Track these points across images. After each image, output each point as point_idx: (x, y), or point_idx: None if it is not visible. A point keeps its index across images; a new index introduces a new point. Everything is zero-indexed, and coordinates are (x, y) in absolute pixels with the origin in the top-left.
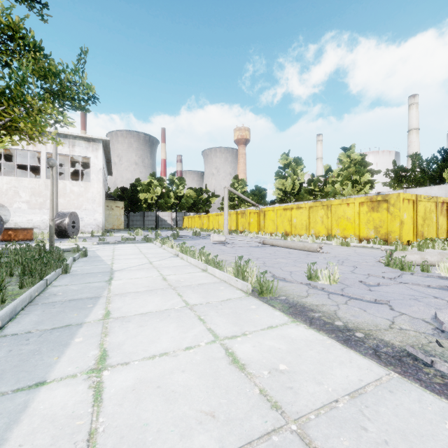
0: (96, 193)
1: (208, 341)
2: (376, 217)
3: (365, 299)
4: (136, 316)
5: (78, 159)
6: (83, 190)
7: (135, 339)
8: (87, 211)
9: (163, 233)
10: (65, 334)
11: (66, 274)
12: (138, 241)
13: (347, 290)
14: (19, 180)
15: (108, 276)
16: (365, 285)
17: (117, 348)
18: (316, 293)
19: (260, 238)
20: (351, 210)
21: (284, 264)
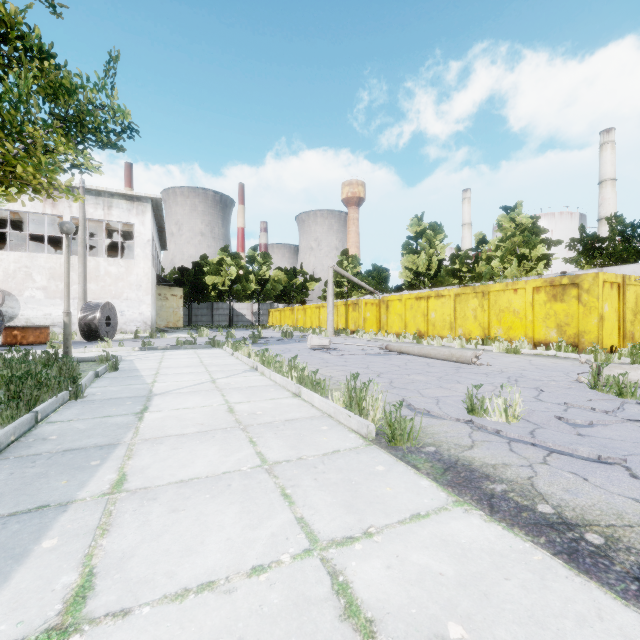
0: (142, 276)
1: (298, 552)
2: (561, 309)
3: (579, 454)
4: (170, 487)
5: (117, 226)
6: (124, 272)
7: (156, 544)
8: (130, 301)
9: (239, 333)
10: (29, 528)
11: (76, 401)
12: (200, 345)
13: (541, 436)
14: (32, 258)
15: (141, 405)
16: (569, 426)
17: (116, 567)
18: (487, 440)
19: (381, 341)
20: (519, 299)
21: (423, 385)
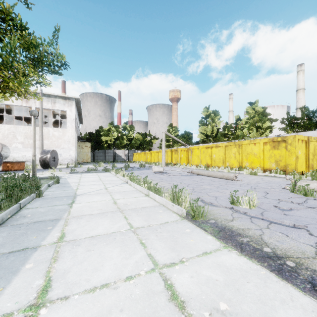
0: (70, 136)
1: (148, 270)
2: (277, 153)
3: (284, 223)
4: (86, 239)
5: (58, 112)
6: (61, 134)
7: (80, 266)
8: (64, 149)
9: (118, 165)
10: (19, 259)
11: (39, 198)
12: (99, 171)
13: (266, 215)
14: (16, 127)
15: (71, 200)
16: (280, 210)
17: (61, 277)
18: (240, 217)
19: (189, 169)
20: (257, 148)
21: (209, 190)
